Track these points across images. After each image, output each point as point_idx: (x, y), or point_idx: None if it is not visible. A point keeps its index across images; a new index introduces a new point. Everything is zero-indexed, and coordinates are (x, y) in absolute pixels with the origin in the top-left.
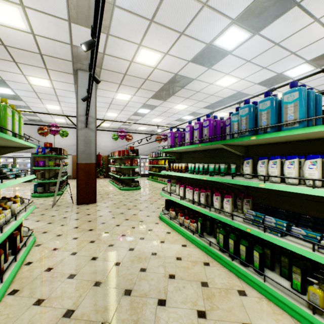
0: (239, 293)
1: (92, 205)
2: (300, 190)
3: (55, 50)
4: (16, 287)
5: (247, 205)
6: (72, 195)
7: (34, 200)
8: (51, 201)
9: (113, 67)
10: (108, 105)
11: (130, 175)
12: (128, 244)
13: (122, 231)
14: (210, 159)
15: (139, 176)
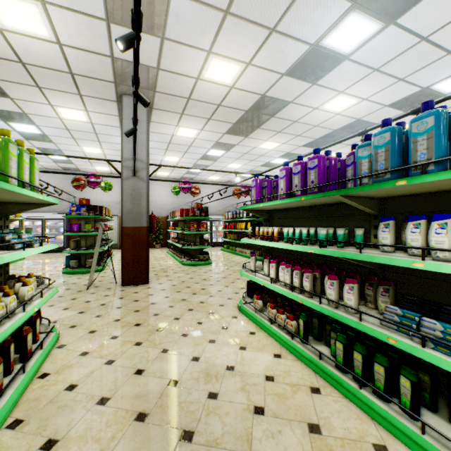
0: None
1: (143, 287)
2: None
3: (90, 66)
4: (20, 415)
5: (384, 297)
6: (116, 272)
7: (65, 277)
8: (87, 280)
9: (171, 89)
10: (166, 145)
11: (197, 244)
12: (191, 349)
13: (182, 328)
14: (318, 221)
15: (210, 246)
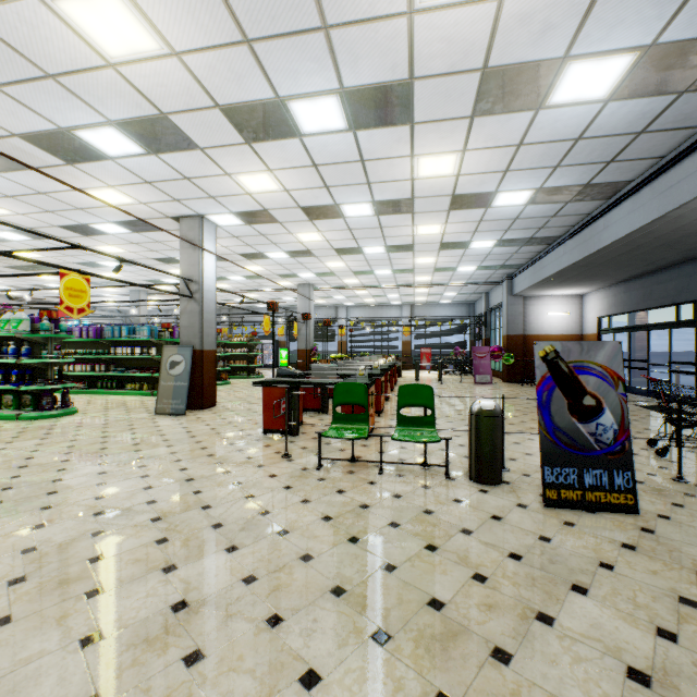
0: (107, 396)
1: None
2: (125, 357)
3: None
4: None
5: (113, 367)
6: None
7: None
8: None
9: None
10: None
11: None
12: None
13: None
14: (94, 347)
15: None
